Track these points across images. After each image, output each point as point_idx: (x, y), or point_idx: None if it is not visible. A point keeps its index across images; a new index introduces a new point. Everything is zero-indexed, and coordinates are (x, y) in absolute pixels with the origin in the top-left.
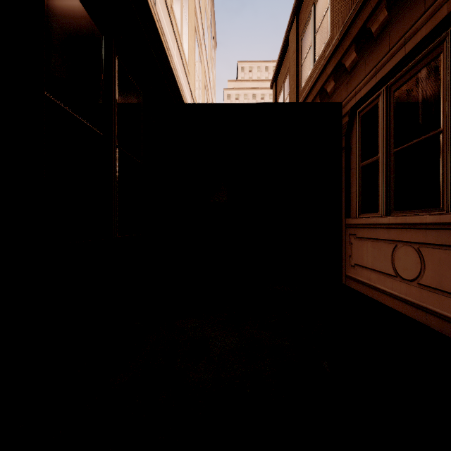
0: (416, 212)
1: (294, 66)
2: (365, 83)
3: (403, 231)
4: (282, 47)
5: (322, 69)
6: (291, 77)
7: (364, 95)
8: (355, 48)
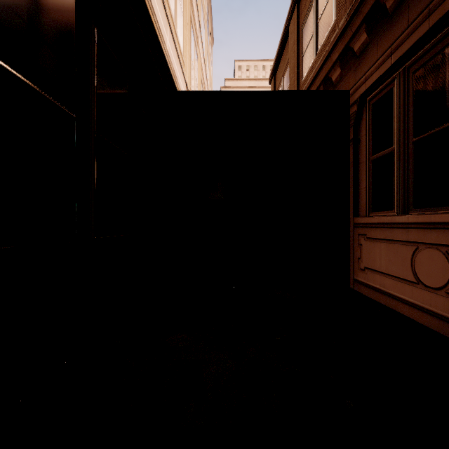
0: (443, 209)
1: (294, 58)
2: (377, 66)
3: (426, 231)
4: (282, 39)
5: (327, 55)
6: (291, 69)
7: (376, 80)
8: (366, 28)
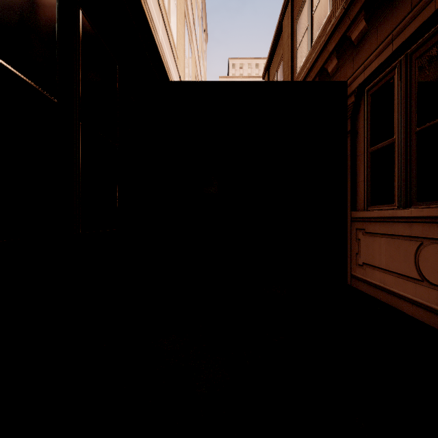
0: None
1: (288, 51)
2: (377, 54)
3: (432, 226)
4: (276, 33)
5: (323, 46)
6: (285, 63)
7: (376, 69)
8: (365, 15)
